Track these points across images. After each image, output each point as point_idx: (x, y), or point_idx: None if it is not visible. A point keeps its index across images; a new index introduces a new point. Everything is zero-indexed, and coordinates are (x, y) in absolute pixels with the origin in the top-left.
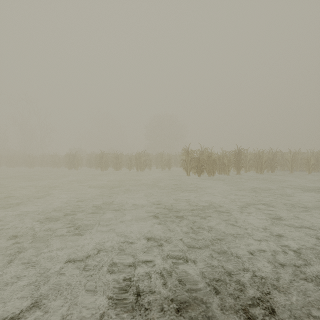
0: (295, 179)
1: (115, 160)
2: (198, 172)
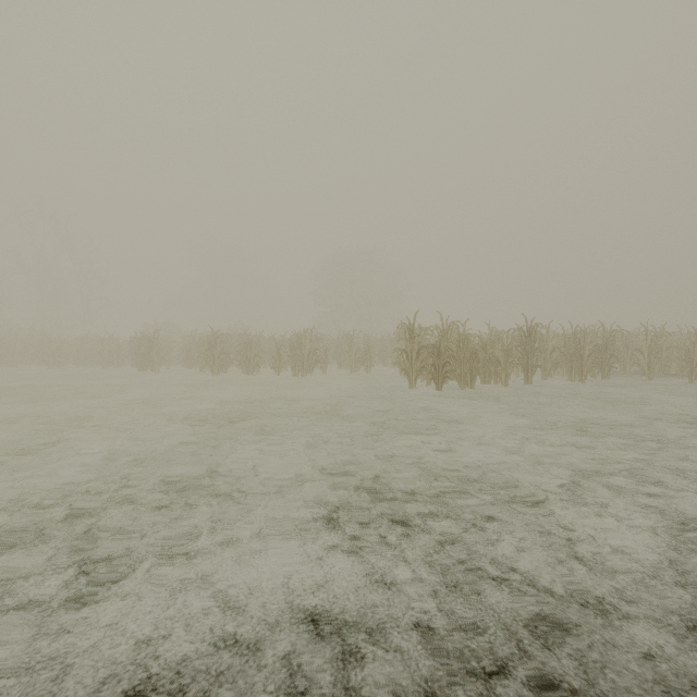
0: (664, 395)
1: (244, 350)
2: (437, 379)
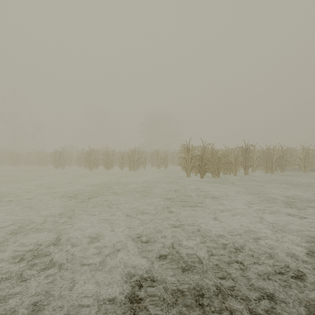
0: None
1: (105, 158)
2: (201, 172)
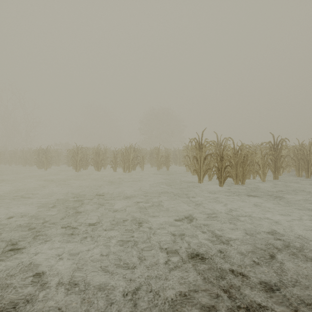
0: None
1: (95, 156)
2: (220, 177)
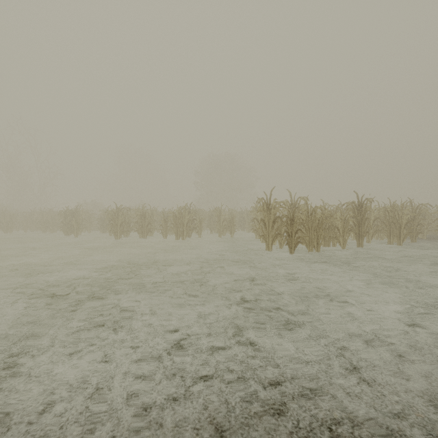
0: None
1: (139, 219)
2: (291, 243)
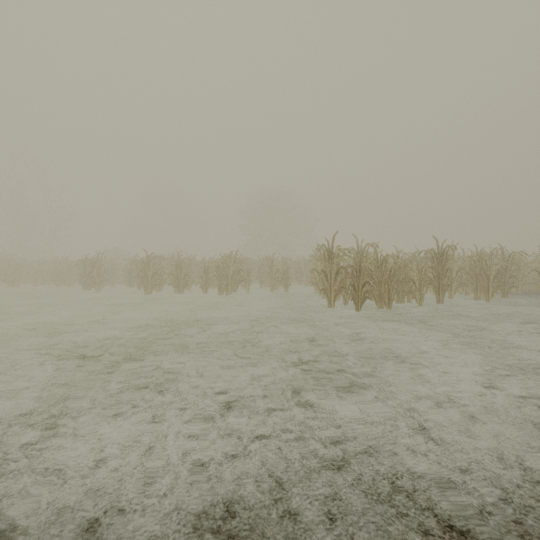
0: None
1: (175, 270)
2: (357, 299)
